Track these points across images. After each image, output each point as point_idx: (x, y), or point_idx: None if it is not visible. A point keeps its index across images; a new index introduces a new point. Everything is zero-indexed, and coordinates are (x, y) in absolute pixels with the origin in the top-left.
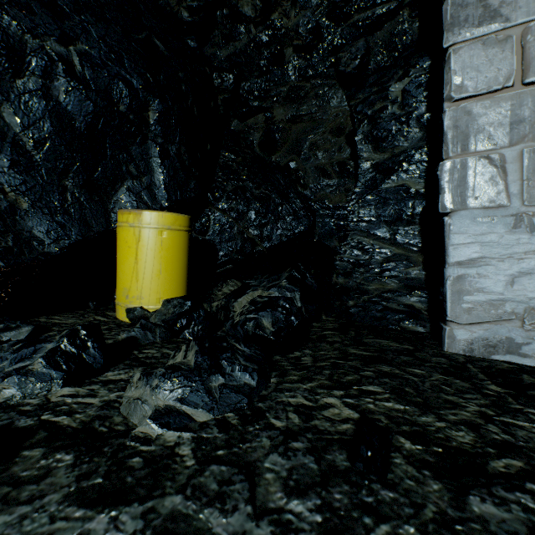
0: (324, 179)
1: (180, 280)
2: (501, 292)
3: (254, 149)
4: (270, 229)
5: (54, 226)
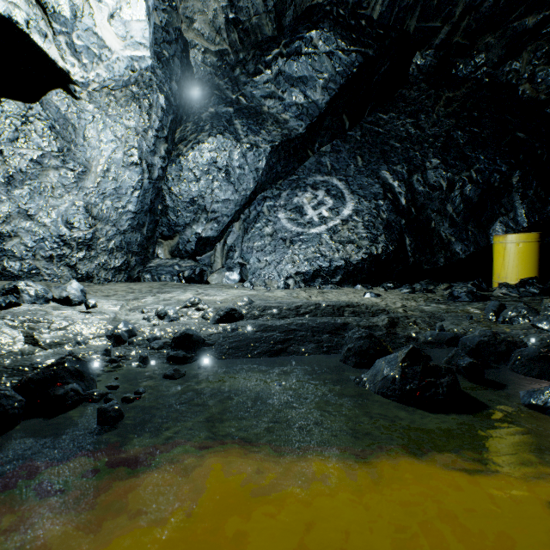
0: None
1: (532, 269)
2: None
3: None
4: None
5: (463, 246)
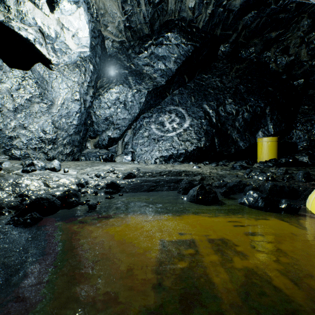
0: None
1: (274, 154)
2: None
3: None
4: None
5: (243, 143)
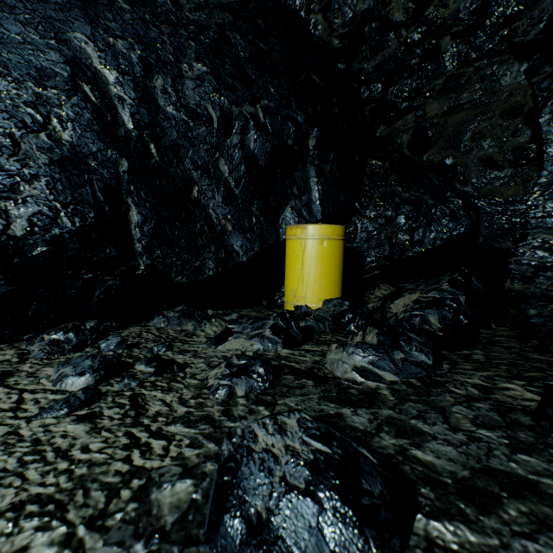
0: (492, 171)
1: (337, 283)
2: None
3: (402, 151)
4: (421, 233)
5: (245, 241)
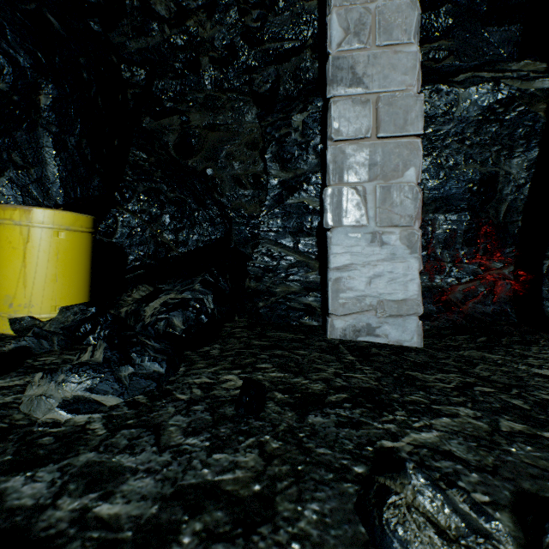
0: (240, 189)
1: (82, 285)
2: (363, 290)
3: (169, 150)
4: (186, 234)
5: None
